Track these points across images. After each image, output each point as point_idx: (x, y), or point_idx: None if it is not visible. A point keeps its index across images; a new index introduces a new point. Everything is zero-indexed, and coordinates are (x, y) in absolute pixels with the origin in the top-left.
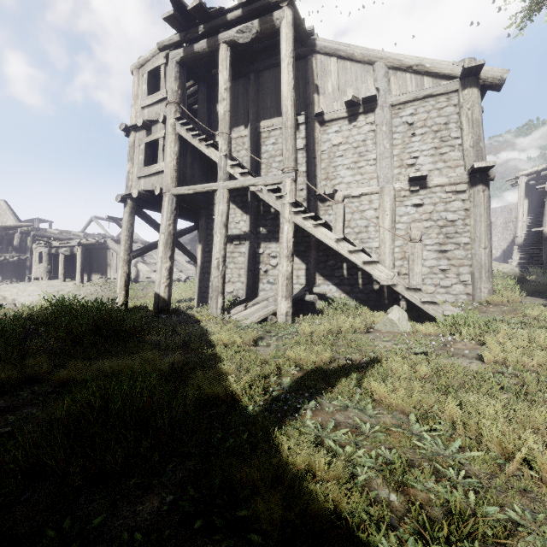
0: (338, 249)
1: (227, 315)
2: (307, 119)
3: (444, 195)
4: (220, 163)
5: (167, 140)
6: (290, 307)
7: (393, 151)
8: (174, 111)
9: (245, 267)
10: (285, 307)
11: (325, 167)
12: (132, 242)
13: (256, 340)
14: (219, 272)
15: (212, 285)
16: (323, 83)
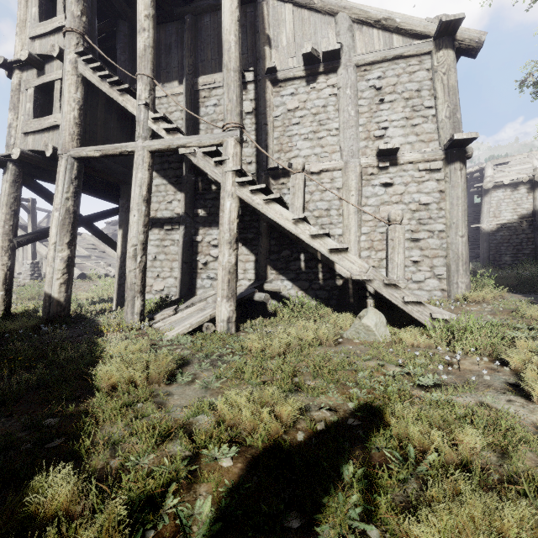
0: (296, 232)
1: (147, 323)
2: (256, 76)
3: (416, 173)
4: (138, 115)
5: (65, 82)
6: (233, 310)
7: (359, 120)
8: (76, 43)
9: (179, 259)
10: (227, 310)
11: (278, 137)
12: (16, 223)
13: (173, 372)
14: (136, 263)
15: (126, 282)
16: (276, 34)
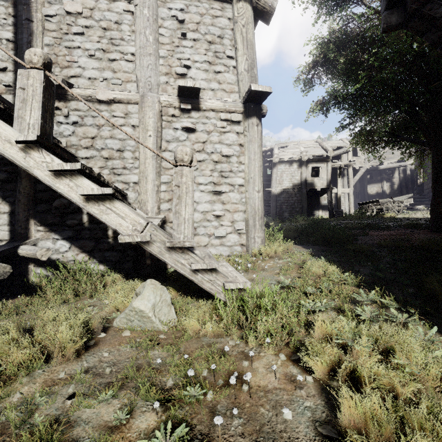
0: (26, 165)
1: None
2: None
3: (218, 122)
4: None
5: None
6: None
7: (159, 51)
8: None
9: None
10: None
11: (51, 44)
12: None
13: None
14: None
15: None
16: None
